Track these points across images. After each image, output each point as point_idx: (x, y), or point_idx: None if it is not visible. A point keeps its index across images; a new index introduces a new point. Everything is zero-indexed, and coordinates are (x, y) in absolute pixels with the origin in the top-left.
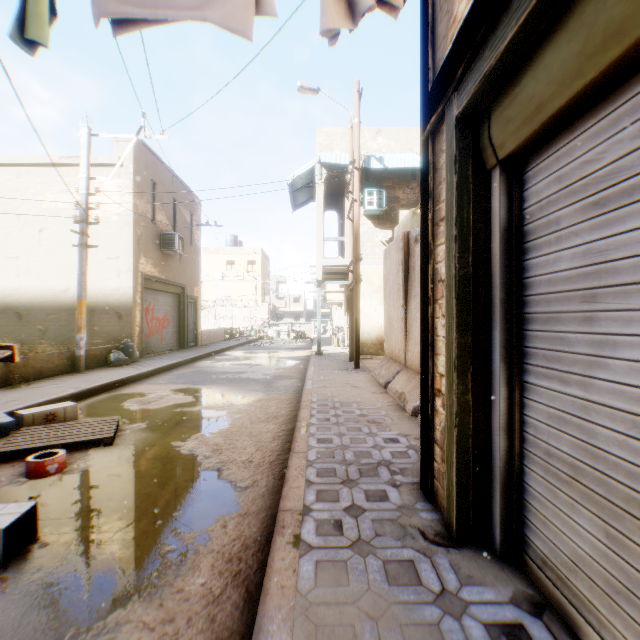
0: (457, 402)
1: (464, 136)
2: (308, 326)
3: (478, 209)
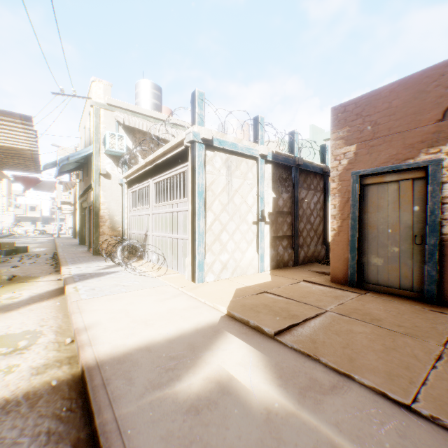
0: (80, 231)
1: (81, 204)
2: (49, 227)
3: (83, 211)
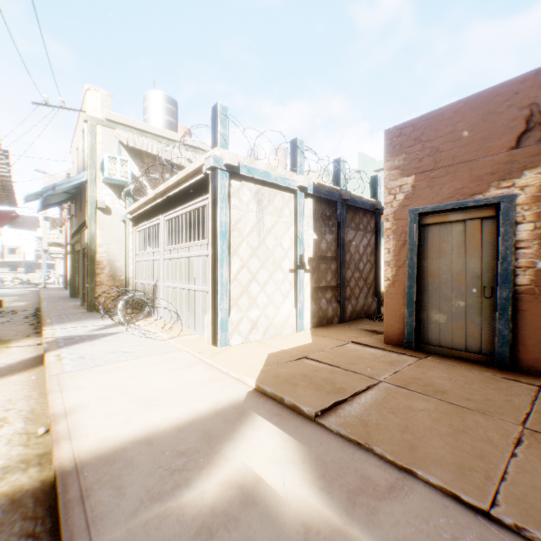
0: (73, 280)
1: (74, 246)
2: (34, 274)
3: (76, 255)
